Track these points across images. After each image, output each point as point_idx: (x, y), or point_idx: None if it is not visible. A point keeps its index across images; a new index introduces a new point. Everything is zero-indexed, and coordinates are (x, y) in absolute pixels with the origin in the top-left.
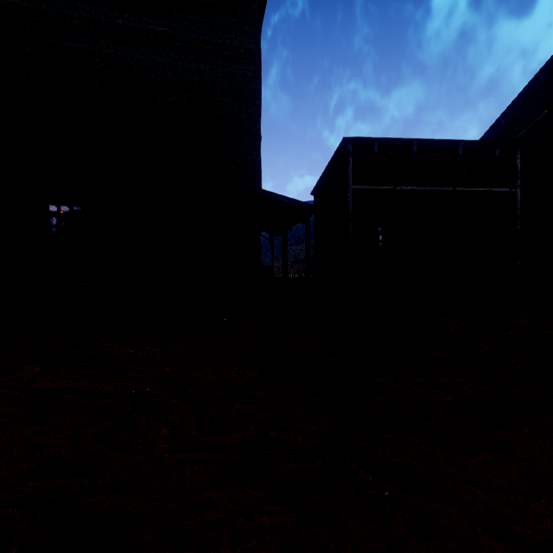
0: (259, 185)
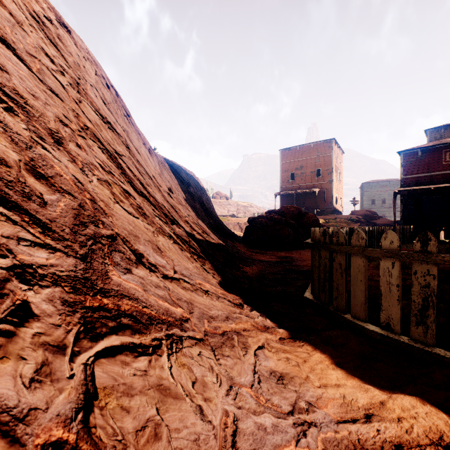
0: None
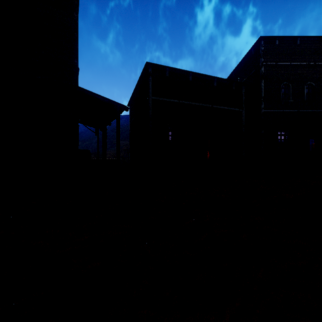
0: (76, 83)
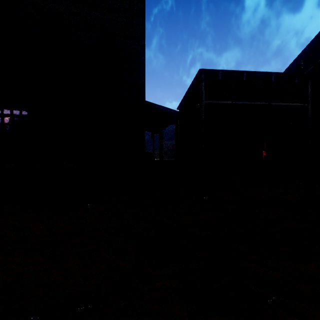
0: (144, 98)
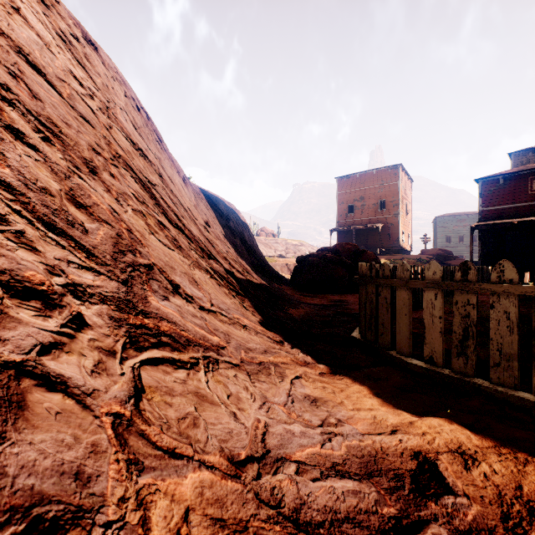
0: None
